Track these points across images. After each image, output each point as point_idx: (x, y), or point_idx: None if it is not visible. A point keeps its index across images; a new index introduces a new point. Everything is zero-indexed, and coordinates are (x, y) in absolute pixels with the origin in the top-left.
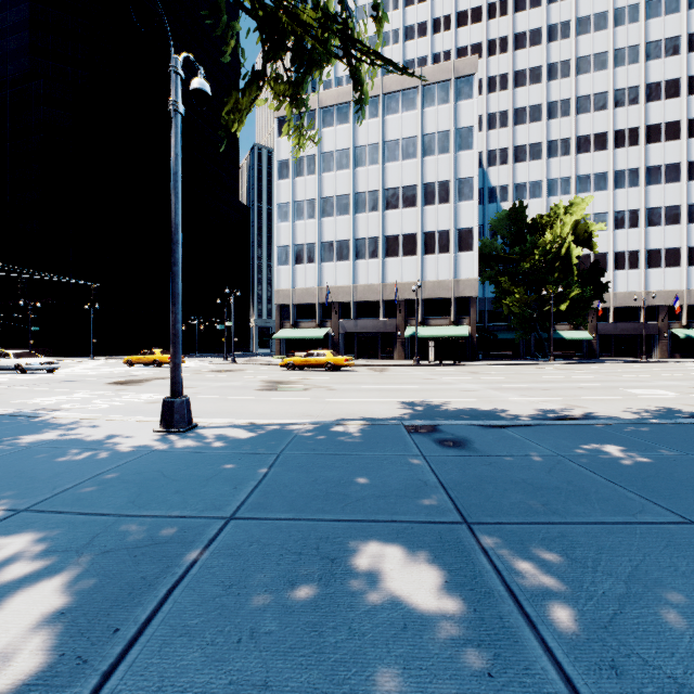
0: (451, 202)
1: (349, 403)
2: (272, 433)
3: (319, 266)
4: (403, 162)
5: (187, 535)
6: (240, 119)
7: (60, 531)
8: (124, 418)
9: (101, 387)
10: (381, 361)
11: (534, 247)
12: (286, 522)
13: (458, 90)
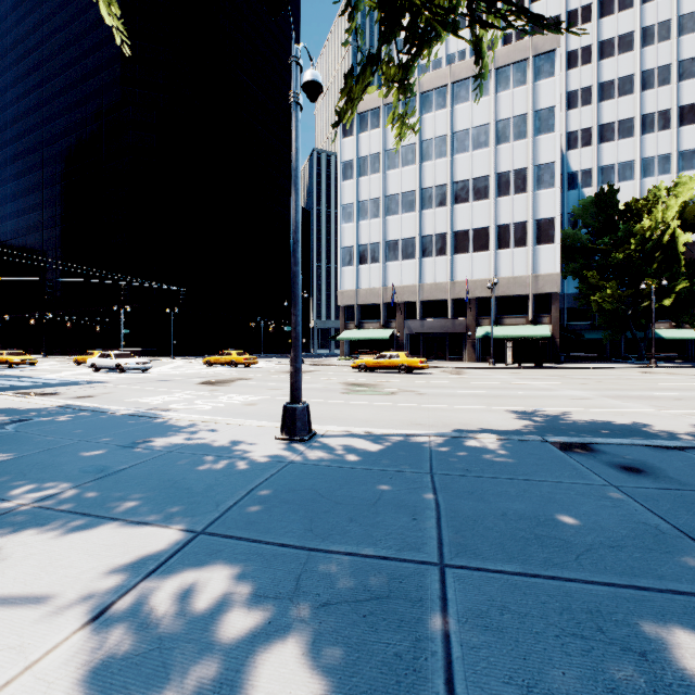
0: (529, 191)
1: (453, 411)
2: (402, 445)
3: (383, 265)
4: (474, 152)
5: (405, 587)
6: (351, 109)
7: (255, 566)
8: (237, 421)
9: (194, 387)
10: (450, 363)
11: (627, 236)
12: (519, 578)
13: (536, 69)
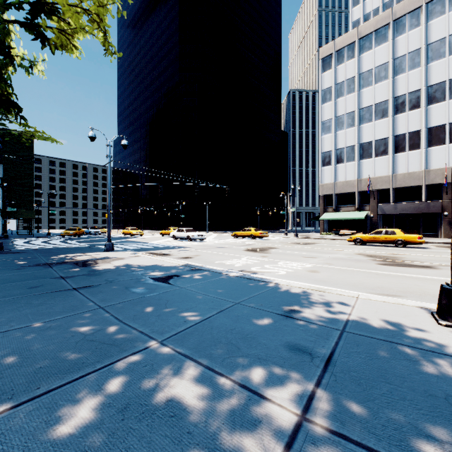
0: None
1: None
2: None
3: (358, 162)
4: (450, 56)
5: None
6: None
7: None
8: (348, 293)
9: (247, 253)
10: (428, 239)
11: None
12: None
13: None
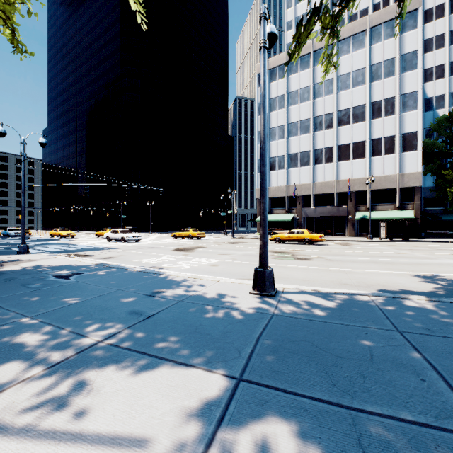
0: (396, 113)
1: (365, 274)
2: (352, 303)
3: (287, 171)
4: (353, 88)
5: None
6: (298, 51)
7: (309, 424)
8: (215, 278)
9: (172, 252)
10: (336, 237)
11: None
12: None
13: (402, 24)
